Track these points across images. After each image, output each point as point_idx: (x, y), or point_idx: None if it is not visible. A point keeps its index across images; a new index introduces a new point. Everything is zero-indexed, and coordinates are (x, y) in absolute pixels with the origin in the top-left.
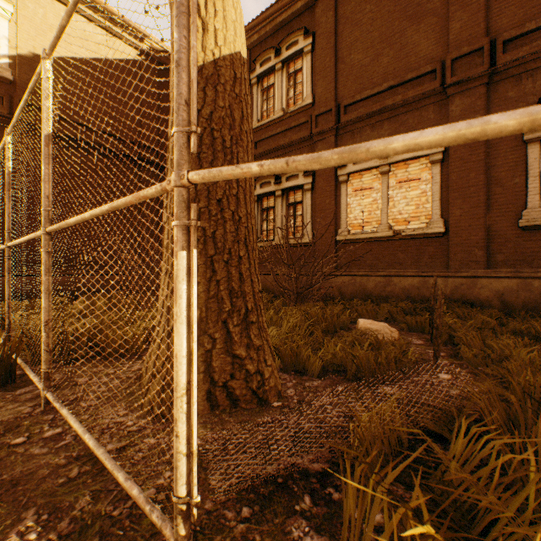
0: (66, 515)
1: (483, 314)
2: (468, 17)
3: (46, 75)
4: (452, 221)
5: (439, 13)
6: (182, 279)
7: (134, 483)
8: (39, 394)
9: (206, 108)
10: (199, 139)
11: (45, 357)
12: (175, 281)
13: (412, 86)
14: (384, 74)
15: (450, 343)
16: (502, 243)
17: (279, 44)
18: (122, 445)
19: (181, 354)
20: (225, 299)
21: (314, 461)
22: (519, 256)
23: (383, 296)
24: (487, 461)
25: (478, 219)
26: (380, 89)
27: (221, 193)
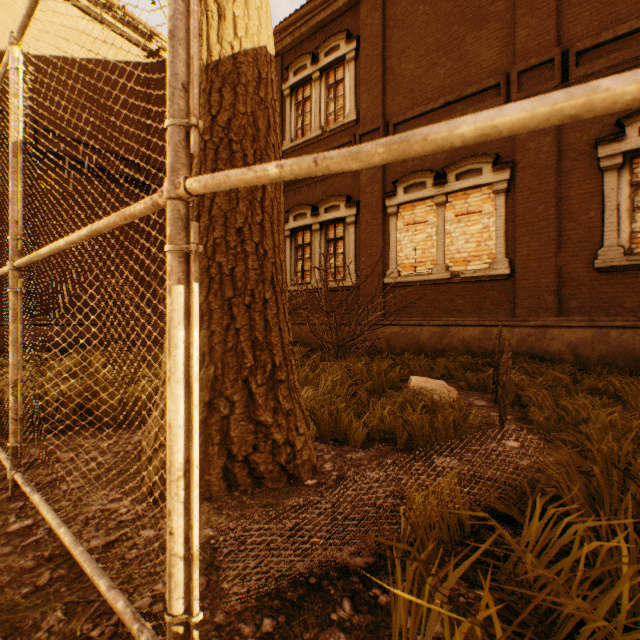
0: (27, 638)
1: (554, 370)
2: (537, 23)
3: (15, 66)
4: (519, 262)
5: (504, 17)
6: (178, 323)
7: (120, 594)
8: (7, 475)
9: (223, 114)
10: (214, 153)
11: (13, 427)
12: (168, 325)
13: (472, 103)
14: (440, 88)
15: (518, 404)
16: (575, 286)
17: (316, 49)
18: (111, 540)
19: (176, 423)
20: (246, 352)
21: (355, 555)
22: (594, 302)
23: (439, 349)
24: (566, 548)
25: (548, 259)
26: (436, 105)
27: (241, 220)
